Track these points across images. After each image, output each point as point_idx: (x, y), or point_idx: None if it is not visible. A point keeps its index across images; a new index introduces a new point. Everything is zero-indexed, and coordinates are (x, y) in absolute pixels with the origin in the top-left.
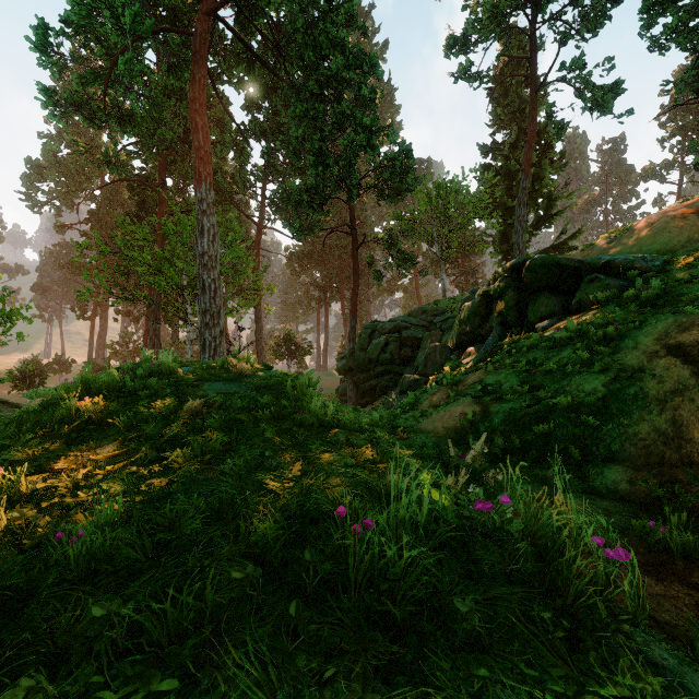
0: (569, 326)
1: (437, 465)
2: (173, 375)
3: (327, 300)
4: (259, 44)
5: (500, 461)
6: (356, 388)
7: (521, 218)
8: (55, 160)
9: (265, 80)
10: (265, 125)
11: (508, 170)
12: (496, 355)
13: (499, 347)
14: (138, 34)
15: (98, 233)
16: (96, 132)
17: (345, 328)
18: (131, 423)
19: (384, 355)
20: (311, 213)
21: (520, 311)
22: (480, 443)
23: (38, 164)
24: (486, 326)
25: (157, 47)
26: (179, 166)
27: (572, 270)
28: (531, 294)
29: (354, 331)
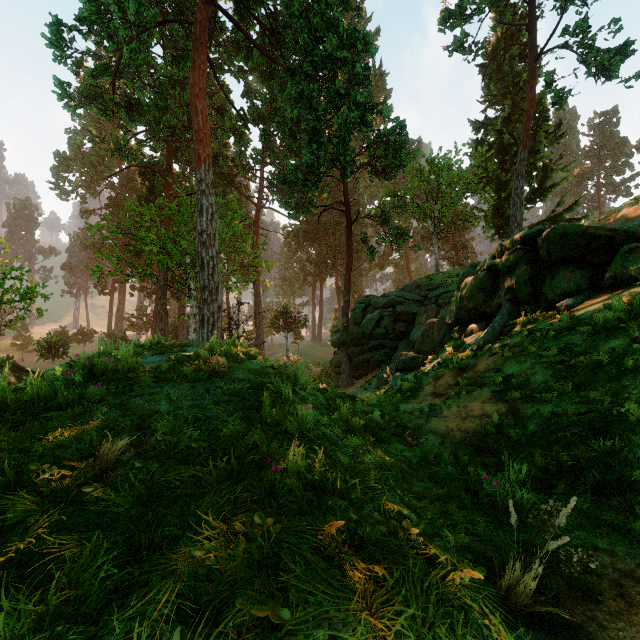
0: (616, 306)
1: (463, 495)
2: (130, 373)
3: (321, 275)
4: (257, 34)
5: (547, 488)
6: (350, 360)
7: (519, 190)
8: (79, 152)
9: (263, 67)
10: (263, 110)
11: (501, 144)
12: (510, 337)
13: (510, 327)
14: (142, 25)
15: (116, 217)
16: (115, 126)
17: (339, 301)
18: (4, 483)
19: (378, 330)
20: (306, 192)
21: (534, 287)
22: (563, 512)
23: (65, 156)
24: (492, 302)
25: (164, 42)
26: (185, 153)
27: (603, 239)
28: (548, 268)
29: (348, 305)
